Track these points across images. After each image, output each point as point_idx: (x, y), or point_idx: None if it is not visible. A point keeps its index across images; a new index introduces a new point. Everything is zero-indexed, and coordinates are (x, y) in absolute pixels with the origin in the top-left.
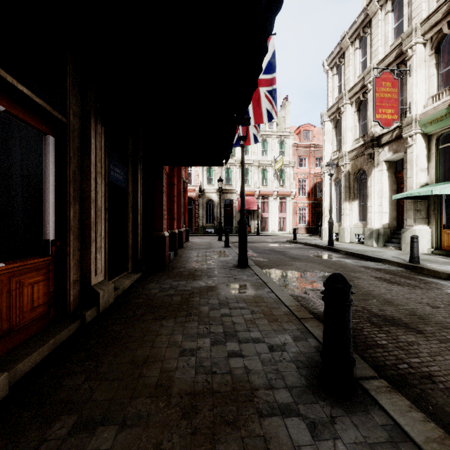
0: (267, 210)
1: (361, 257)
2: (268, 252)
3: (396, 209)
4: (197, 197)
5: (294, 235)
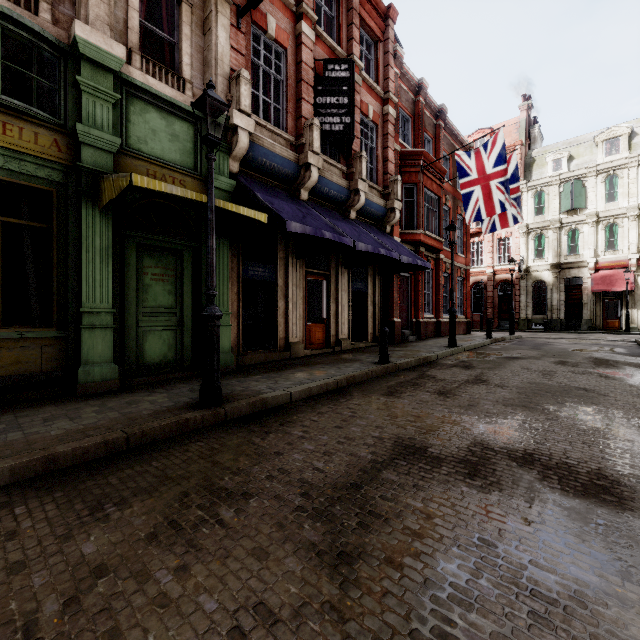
0: None
1: None
2: (529, 344)
3: None
4: (517, 280)
5: None
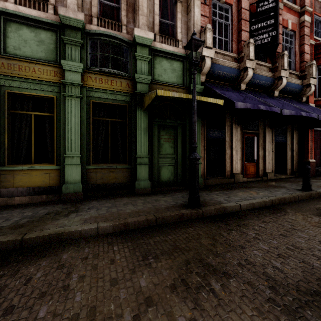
0: None
1: None
2: None
3: None
4: None
5: None
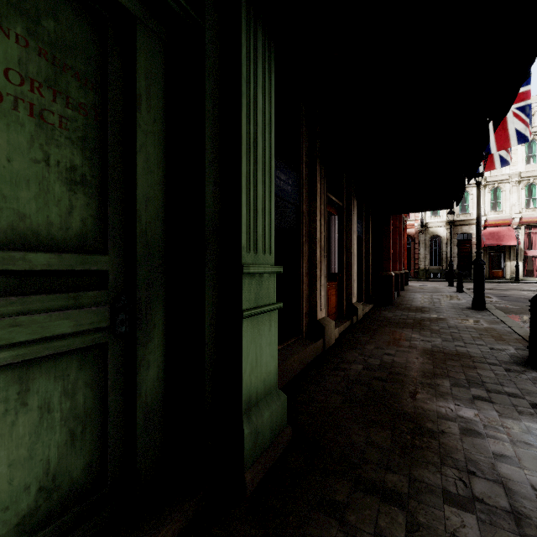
0: (536, 245)
1: None
2: (524, 300)
3: None
4: (416, 234)
5: None
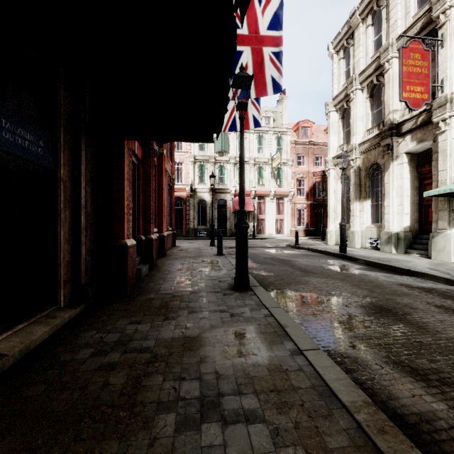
0: (263, 211)
1: (388, 269)
2: (271, 261)
3: (419, 209)
4: (188, 197)
5: (297, 239)
